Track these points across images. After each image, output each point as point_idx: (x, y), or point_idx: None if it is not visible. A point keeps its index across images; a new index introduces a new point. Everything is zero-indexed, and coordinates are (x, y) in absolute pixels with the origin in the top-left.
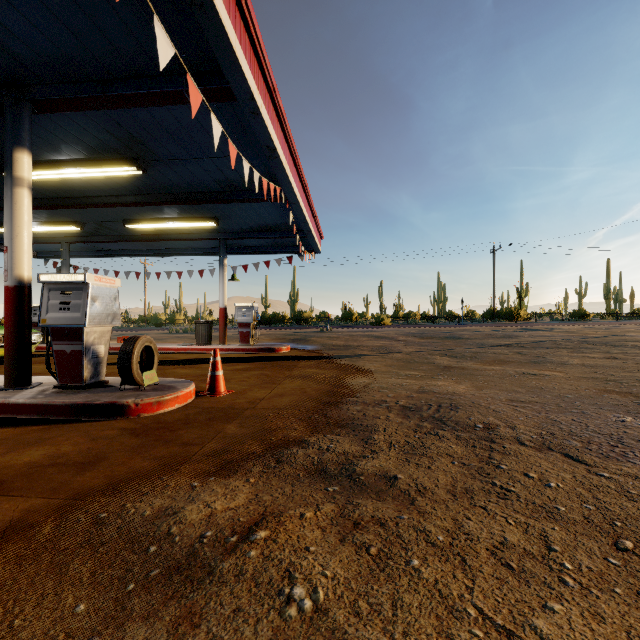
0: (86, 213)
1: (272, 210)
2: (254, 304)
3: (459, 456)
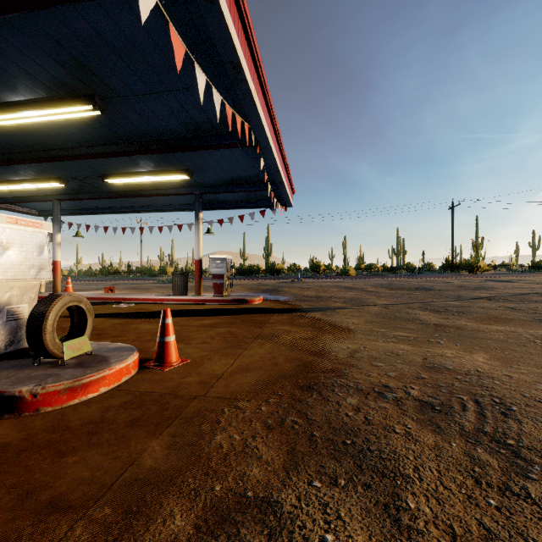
0: (66, 168)
1: (243, 160)
2: (227, 256)
3: None
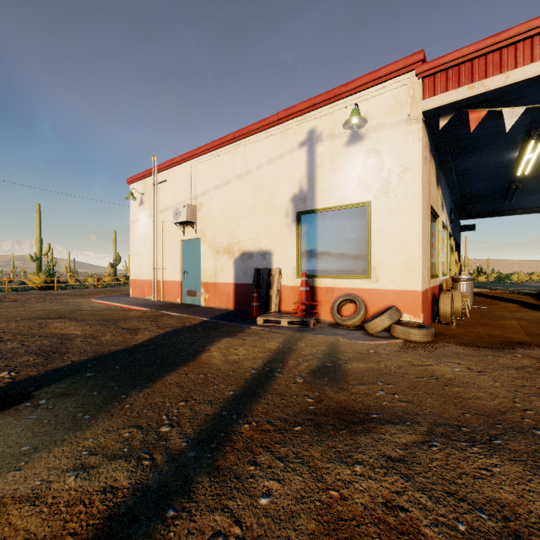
0: None
1: None
2: None
3: None
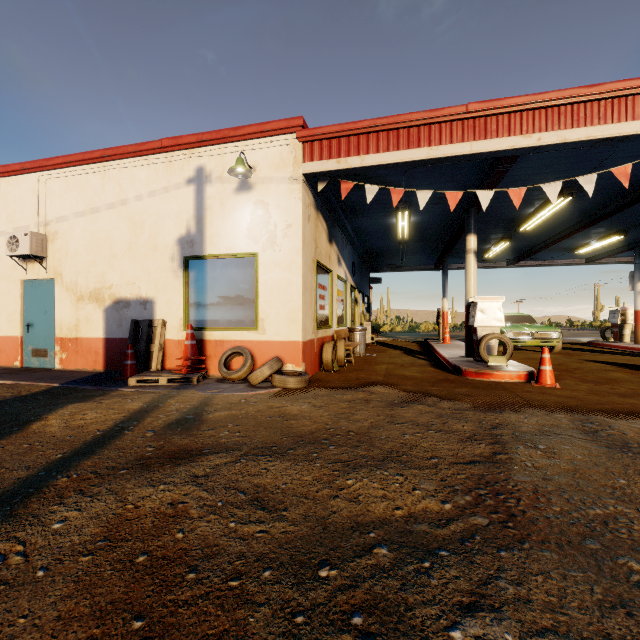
0: (612, 224)
1: None
2: None
3: (445, 425)
